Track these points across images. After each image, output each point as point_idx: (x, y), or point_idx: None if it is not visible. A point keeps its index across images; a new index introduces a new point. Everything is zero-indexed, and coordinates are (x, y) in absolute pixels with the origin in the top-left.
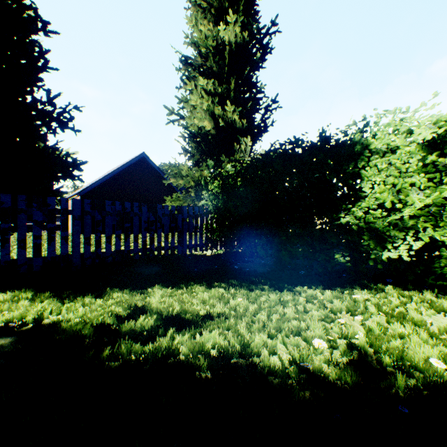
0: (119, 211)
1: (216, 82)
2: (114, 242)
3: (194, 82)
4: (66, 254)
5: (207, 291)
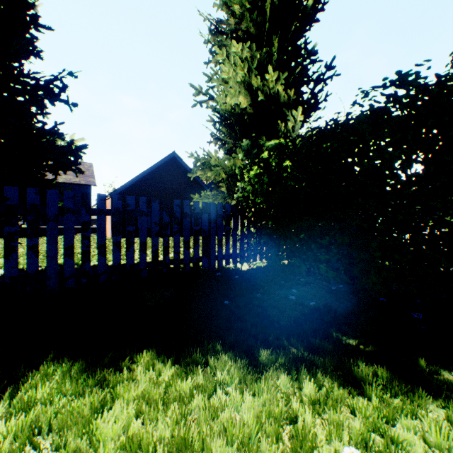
0: (118, 208)
1: (254, 44)
2: (137, 247)
3: (226, 52)
4: (35, 272)
5: (250, 386)
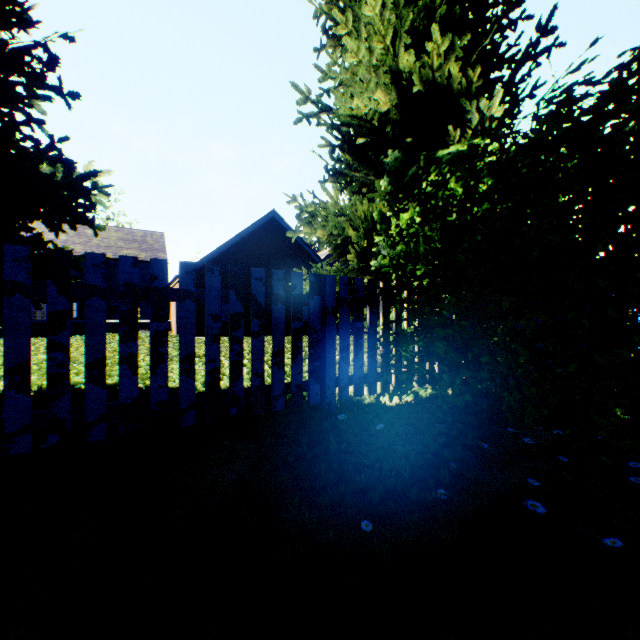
0: (131, 284)
1: None
2: None
3: (352, 23)
4: None
5: None
